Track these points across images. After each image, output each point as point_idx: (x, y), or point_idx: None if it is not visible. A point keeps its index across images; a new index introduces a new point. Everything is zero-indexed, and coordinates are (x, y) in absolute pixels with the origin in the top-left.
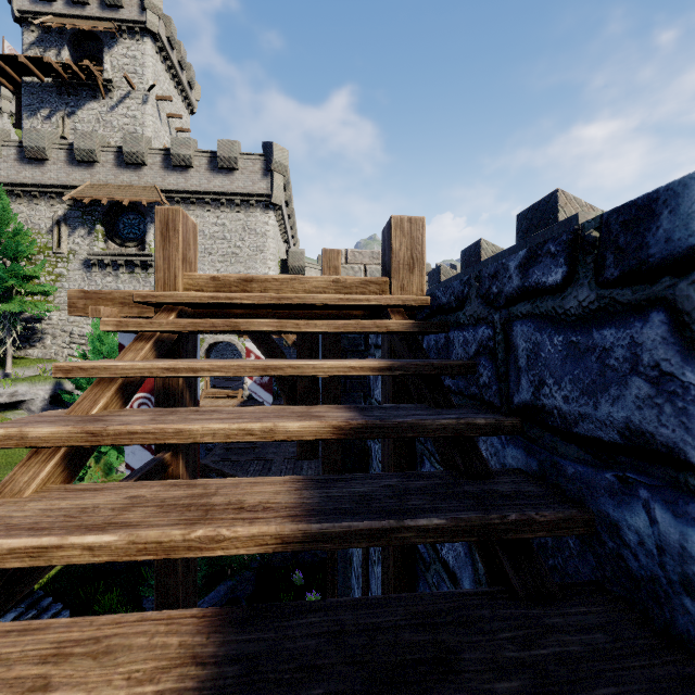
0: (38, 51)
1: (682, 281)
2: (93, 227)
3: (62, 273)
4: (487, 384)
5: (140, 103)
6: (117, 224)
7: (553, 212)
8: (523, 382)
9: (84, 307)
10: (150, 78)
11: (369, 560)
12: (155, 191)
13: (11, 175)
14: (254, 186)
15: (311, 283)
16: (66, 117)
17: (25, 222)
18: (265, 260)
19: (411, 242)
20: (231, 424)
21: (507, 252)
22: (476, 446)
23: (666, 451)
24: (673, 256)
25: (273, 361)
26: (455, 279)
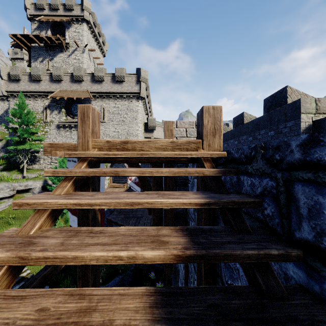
0: (37, 32)
1: None
2: (61, 110)
3: (47, 131)
4: (270, 216)
5: (81, 53)
6: (71, 108)
7: (284, 98)
8: (305, 226)
9: (50, 151)
10: (85, 41)
11: (188, 279)
12: (87, 93)
13: (26, 88)
14: (132, 89)
15: (159, 143)
16: (49, 61)
17: (32, 108)
18: (137, 123)
19: (214, 120)
20: (108, 252)
21: (259, 119)
22: (270, 267)
23: None
24: None
25: (137, 197)
26: (230, 132)
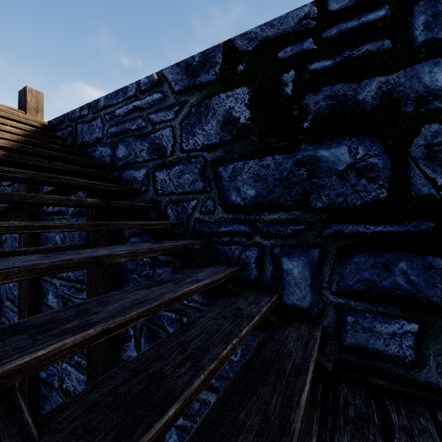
0: None
1: (102, 112)
2: None
3: None
4: (71, 143)
5: None
6: None
7: None
8: (80, 138)
9: None
10: None
11: None
12: None
13: None
14: None
15: None
16: None
17: None
18: None
19: (37, 101)
20: None
21: None
22: None
23: (100, 138)
24: (101, 109)
25: None
26: None
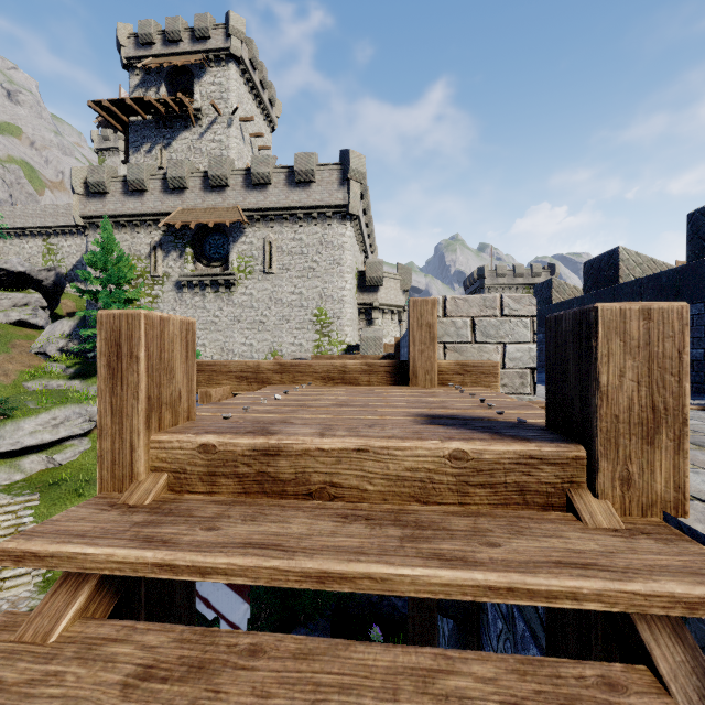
0: (141, 92)
1: None
2: (184, 250)
3: (158, 294)
4: None
5: (225, 127)
6: (204, 245)
7: None
8: None
9: None
10: (234, 102)
11: None
12: (237, 211)
13: (118, 207)
14: (331, 197)
15: (400, 461)
16: (164, 149)
17: (129, 249)
18: (342, 273)
19: (648, 368)
20: None
21: (680, 272)
22: None
23: None
24: None
25: None
26: (580, 302)
